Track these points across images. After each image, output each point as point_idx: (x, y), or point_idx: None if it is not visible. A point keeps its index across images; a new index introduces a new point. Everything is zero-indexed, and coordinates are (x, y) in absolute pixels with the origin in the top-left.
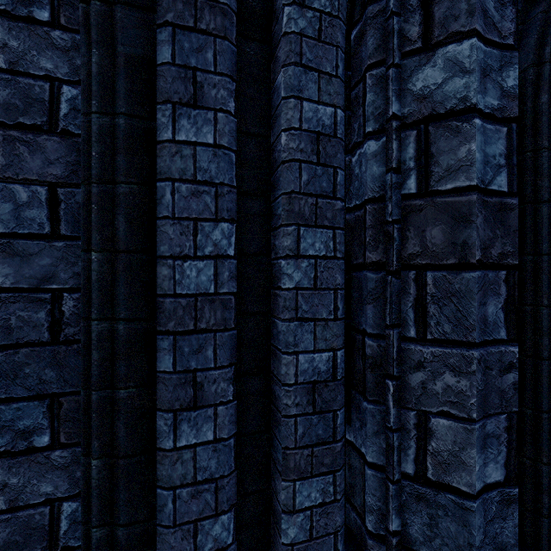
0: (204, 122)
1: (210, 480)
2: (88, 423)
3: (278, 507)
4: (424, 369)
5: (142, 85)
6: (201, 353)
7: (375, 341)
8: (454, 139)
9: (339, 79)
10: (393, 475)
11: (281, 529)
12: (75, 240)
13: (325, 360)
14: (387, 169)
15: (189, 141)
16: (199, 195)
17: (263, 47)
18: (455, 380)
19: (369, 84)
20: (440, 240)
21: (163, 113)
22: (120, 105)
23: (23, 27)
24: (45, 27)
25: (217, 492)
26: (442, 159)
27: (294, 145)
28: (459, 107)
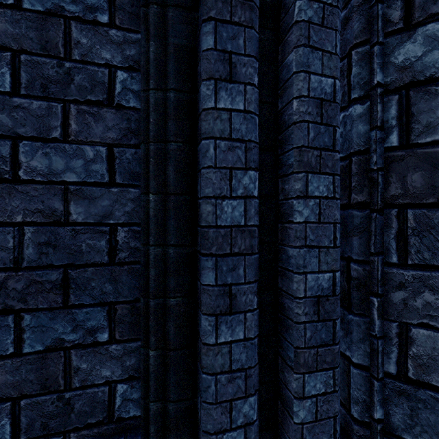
0: (237, 93)
1: (241, 370)
2: (146, 323)
3: (288, 394)
4: (405, 289)
5: (186, 67)
6: (235, 271)
7: (361, 266)
8: (433, 101)
9: (337, 56)
10: (377, 374)
11: (292, 411)
12: (125, 187)
13: (327, 279)
14: (372, 127)
15: (226, 108)
16: (233, 149)
17: (273, 34)
18: (434, 297)
19: (355, 60)
20: (420, 184)
21: (207, 87)
22: (171, 83)
23: (90, 28)
24: (105, 27)
25: (246, 379)
26: (422, 118)
27: (304, 109)
28: (437, 74)
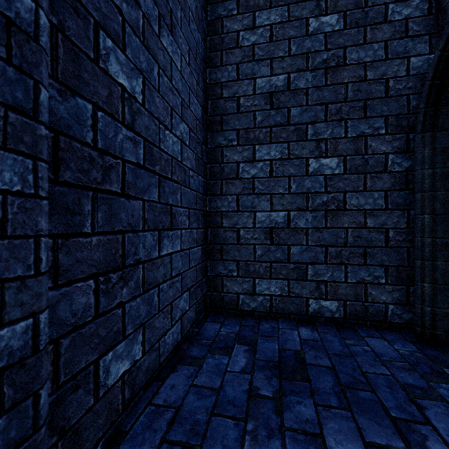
0: None
1: None
2: (422, 272)
3: None
4: None
5: (445, 156)
6: None
7: None
8: None
9: None
10: None
11: None
12: (393, 210)
13: None
14: None
15: None
16: None
17: None
18: None
19: None
20: None
21: None
22: (437, 165)
23: (376, 138)
24: (383, 135)
25: None
26: None
27: None
28: None
